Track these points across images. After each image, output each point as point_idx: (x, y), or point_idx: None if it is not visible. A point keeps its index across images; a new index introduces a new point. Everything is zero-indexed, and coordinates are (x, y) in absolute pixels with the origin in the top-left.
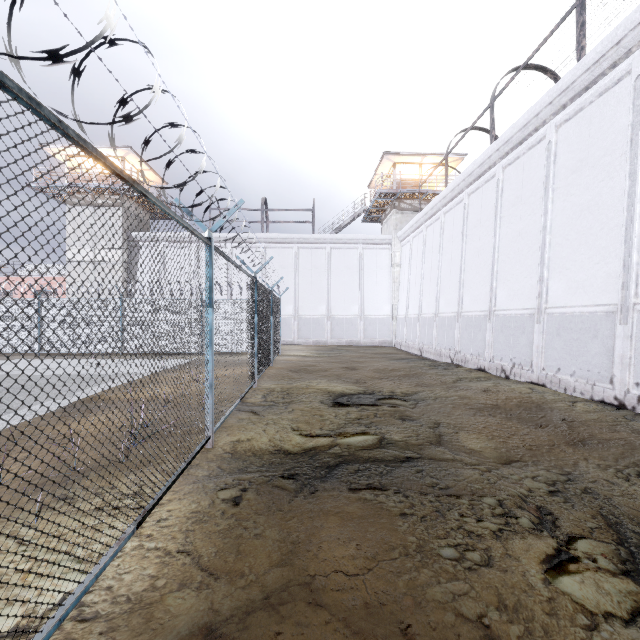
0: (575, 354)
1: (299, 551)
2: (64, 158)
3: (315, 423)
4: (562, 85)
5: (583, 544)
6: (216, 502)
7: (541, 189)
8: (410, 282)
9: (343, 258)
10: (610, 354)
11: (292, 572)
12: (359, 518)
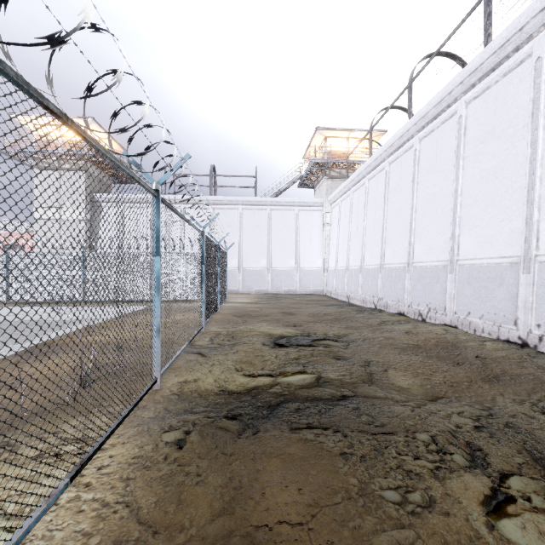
0: (483, 300)
1: (241, 498)
2: (32, 126)
3: (257, 363)
4: (472, 67)
5: (515, 480)
6: (160, 446)
7: (453, 157)
8: (339, 239)
9: (281, 218)
10: (514, 299)
11: (234, 522)
12: (301, 459)
